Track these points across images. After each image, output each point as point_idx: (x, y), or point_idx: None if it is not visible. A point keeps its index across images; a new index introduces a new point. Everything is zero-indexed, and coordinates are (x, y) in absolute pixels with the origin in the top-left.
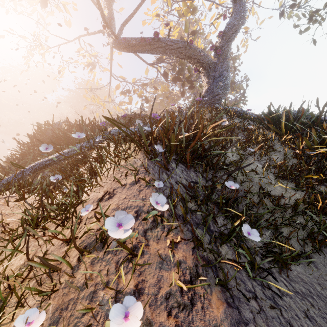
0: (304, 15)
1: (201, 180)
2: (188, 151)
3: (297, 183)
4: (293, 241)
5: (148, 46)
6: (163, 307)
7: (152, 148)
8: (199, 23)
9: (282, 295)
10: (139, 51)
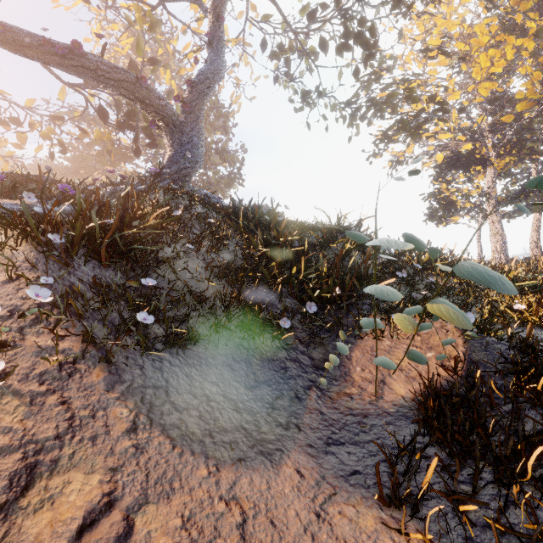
0: (297, 92)
1: (121, 279)
2: (104, 244)
3: (228, 281)
4: (205, 330)
5: (60, 57)
6: (35, 381)
7: (45, 238)
8: (167, 45)
9: (172, 366)
10: (41, 61)
